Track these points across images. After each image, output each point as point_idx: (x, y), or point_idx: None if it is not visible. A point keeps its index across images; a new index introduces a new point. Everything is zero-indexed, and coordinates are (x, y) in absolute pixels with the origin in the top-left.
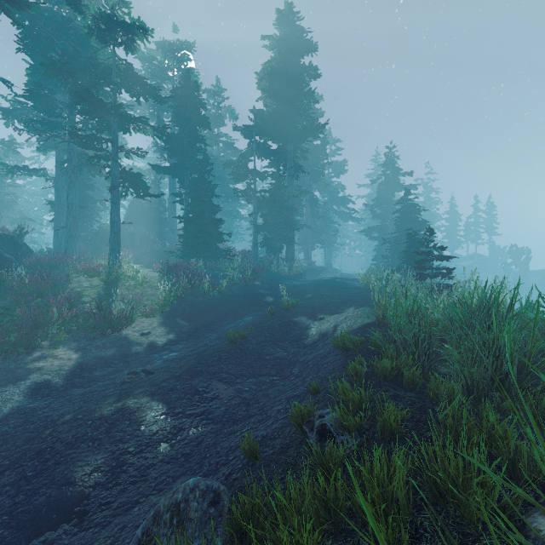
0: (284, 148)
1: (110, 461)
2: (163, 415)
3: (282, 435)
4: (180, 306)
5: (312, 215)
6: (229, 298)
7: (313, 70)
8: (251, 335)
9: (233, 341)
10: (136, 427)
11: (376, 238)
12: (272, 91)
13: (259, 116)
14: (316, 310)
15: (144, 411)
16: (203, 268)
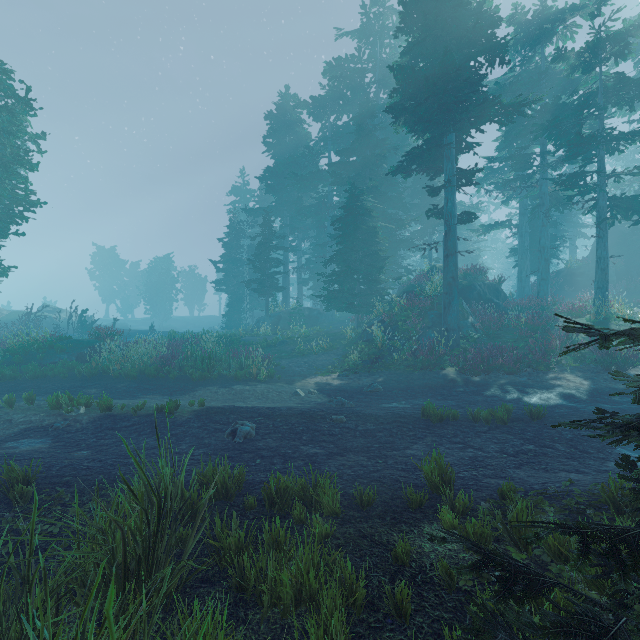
0: None
1: None
2: None
3: None
4: None
5: None
6: None
7: None
8: None
9: None
10: None
11: None
12: None
13: None
14: None
15: None
16: None
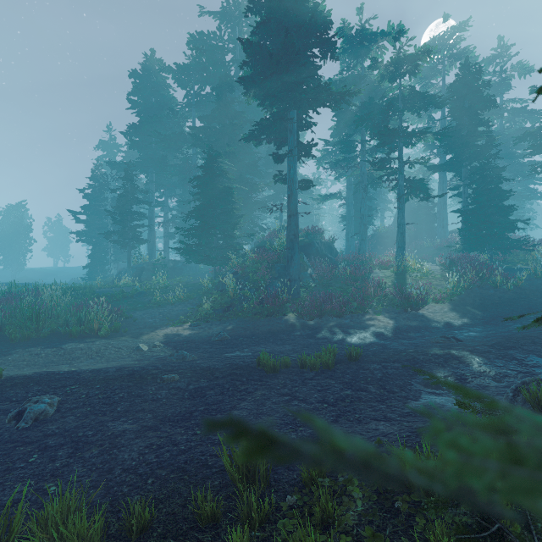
0: None
1: (454, 375)
2: (485, 364)
3: None
4: (468, 296)
5: None
6: (530, 293)
7: None
8: None
9: None
10: (465, 365)
11: None
12: None
13: None
14: None
15: (468, 358)
16: (487, 261)
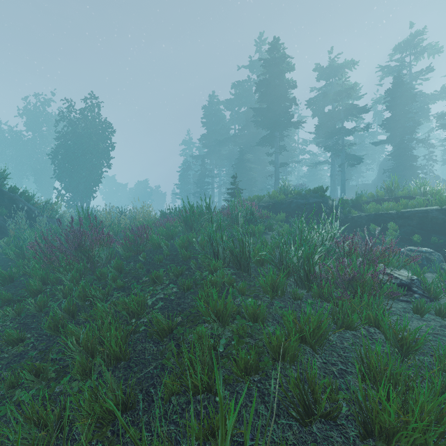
0: None
1: None
2: None
3: None
4: None
5: None
6: None
7: None
8: None
9: None
10: None
11: None
12: None
13: None
14: None
15: None
16: None
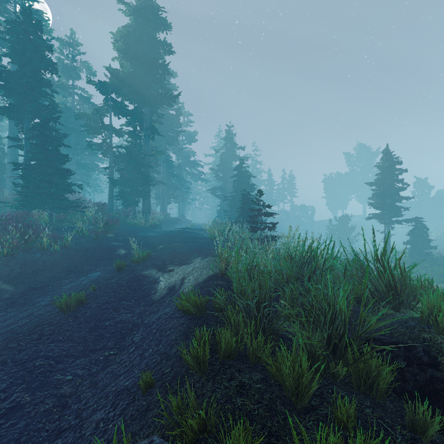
0: (141, 110)
1: None
2: None
3: None
4: (6, 265)
5: (168, 174)
6: (75, 252)
7: (168, 46)
8: (92, 296)
9: (65, 309)
10: None
11: (219, 195)
12: (129, 54)
13: (115, 75)
14: (166, 261)
15: None
16: (47, 220)
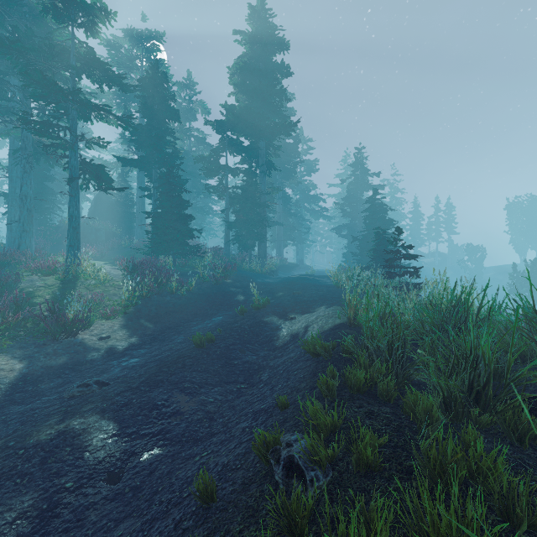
0: (257, 145)
1: (40, 502)
2: (112, 438)
3: (244, 465)
4: (146, 306)
5: (284, 213)
6: (198, 297)
7: (285, 68)
8: (220, 337)
9: (200, 345)
10: (79, 454)
11: (346, 235)
12: (244, 87)
13: (231, 111)
14: (287, 309)
15: (90, 433)
16: (172, 265)
